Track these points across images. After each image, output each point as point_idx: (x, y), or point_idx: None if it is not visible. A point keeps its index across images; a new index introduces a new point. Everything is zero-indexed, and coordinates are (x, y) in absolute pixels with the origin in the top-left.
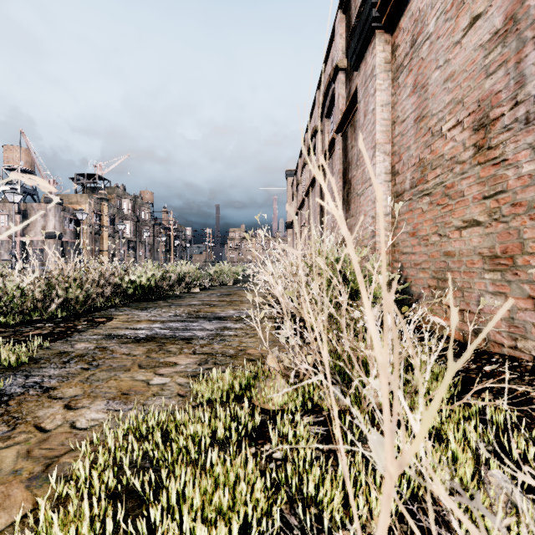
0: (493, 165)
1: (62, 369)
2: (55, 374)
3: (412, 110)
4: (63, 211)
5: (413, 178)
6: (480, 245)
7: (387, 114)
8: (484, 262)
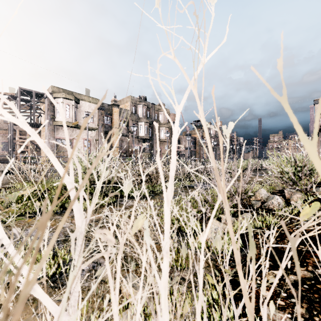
0: None
1: None
2: None
3: None
4: (191, 138)
5: None
6: None
7: None
8: None
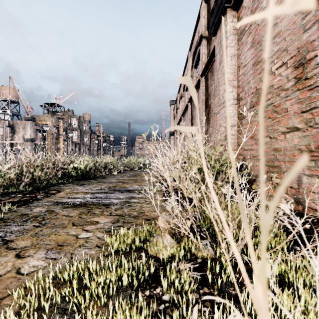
0: (309, 90)
1: (20, 226)
2: (15, 230)
3: (251, 58)
4: (36, 125)
5: (252, 101)
6: (299, 143)
7: (234, 61)
8: (302, 154)
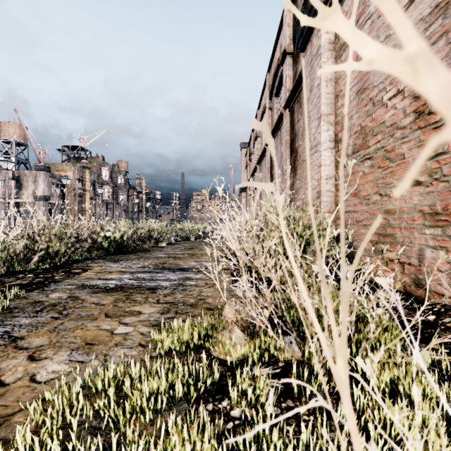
0: (434, 128)
1: (33, 318)
2: (26, 324)
3: (354, 84)
4: (51, 178)
5: (355, 144)
6: (420, 203)
7: (331, 88)
8: (425, 218)
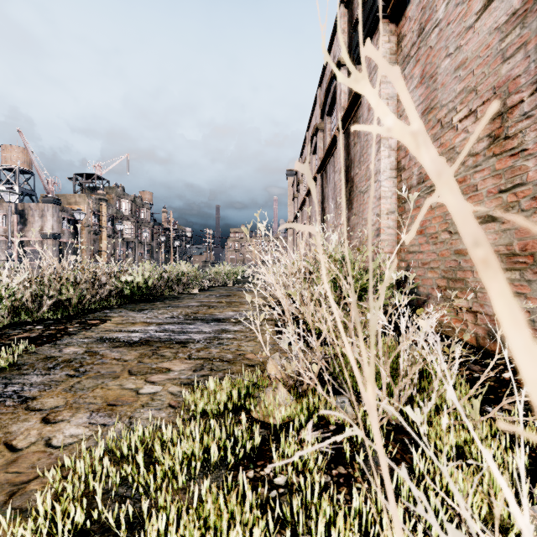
0: (511, 155)
1: (45, 375)
2: (37, 382)
3: (419, 102)
4: (62, 212)
5: (420, 173)
6: (495, 242)
7: (392, 107)
8: (500, 260)
